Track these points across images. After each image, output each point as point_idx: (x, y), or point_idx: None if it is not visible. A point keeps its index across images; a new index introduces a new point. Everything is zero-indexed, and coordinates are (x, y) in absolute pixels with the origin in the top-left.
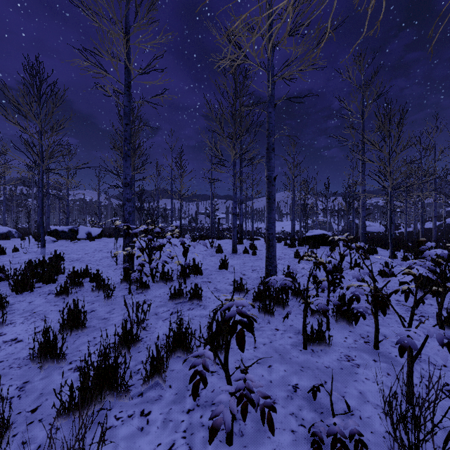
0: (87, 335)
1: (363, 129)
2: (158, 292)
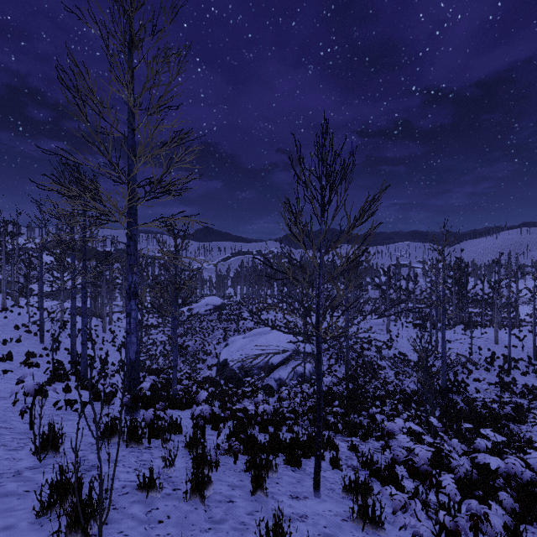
0: None
1: None
2: None
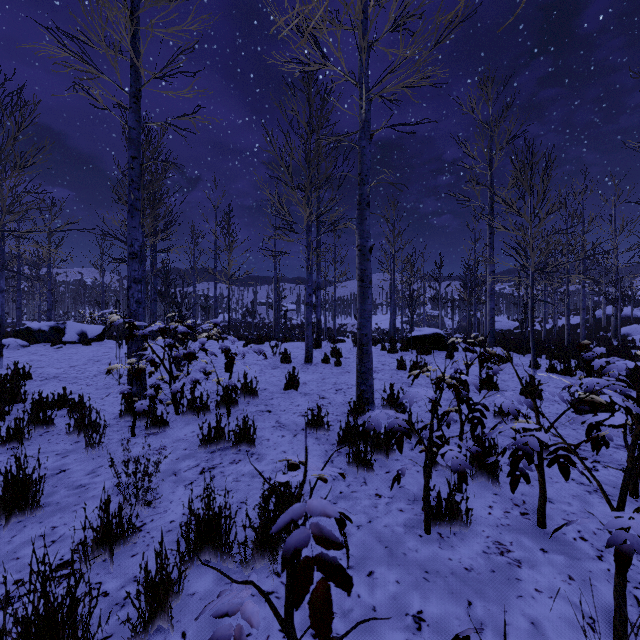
0: (40, 523)
1: (492, 184)
2: (183, 431)
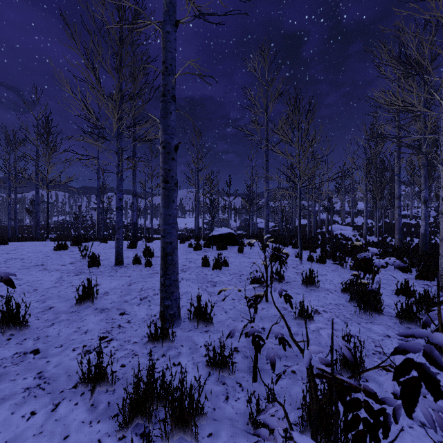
0: None
1: (267, 125)
2: None
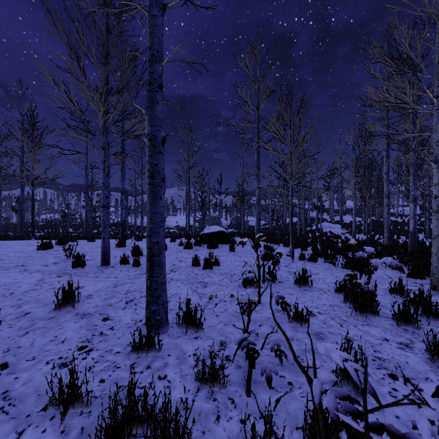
0: None
1: (259, 122)
2: None
